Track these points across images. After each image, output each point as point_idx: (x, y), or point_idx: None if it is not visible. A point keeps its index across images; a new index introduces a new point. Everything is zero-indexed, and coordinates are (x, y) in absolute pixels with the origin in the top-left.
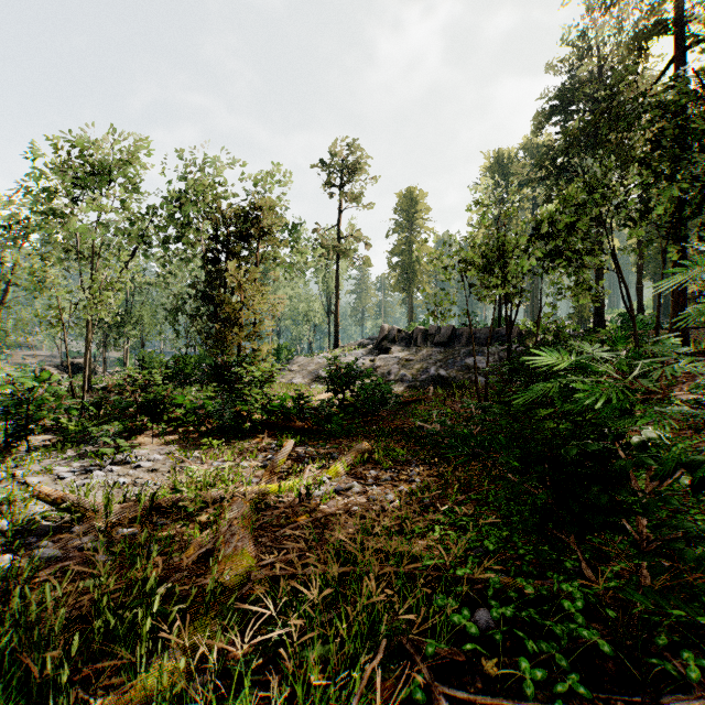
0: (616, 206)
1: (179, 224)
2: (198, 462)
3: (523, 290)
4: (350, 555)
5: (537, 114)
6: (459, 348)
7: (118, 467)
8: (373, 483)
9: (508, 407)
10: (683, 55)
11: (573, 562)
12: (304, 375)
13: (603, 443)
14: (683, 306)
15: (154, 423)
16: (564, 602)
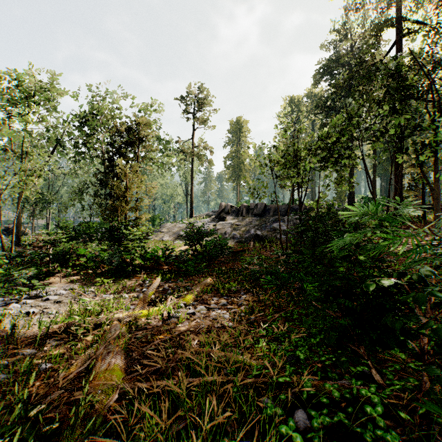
0: (364, 129)
1: (85, 134)
2: (92, 295)
3: (310, 179)
4: (198, 364)
5: (315, 74)
6: (269, 217)
7: (31, 300)
8: (215, 306)
9: (300, 253)
10: (400, 41)
11: (363, 367)
12: (170, 234)
13: (393, 279)
14: (401, 192)
15: (64, 268)
16: (367, 406)
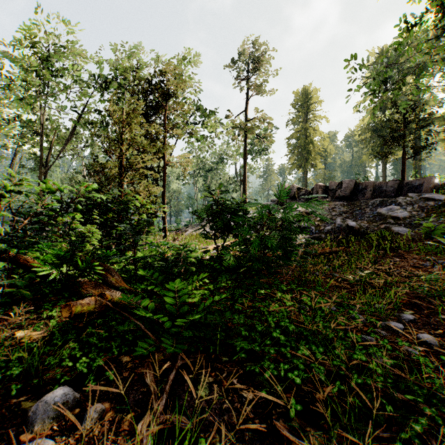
0: None
1: None
2: None
3: None
4: None
5: None
6: (365, 200)
7: None
8: None
9: None
10: None
11: None
12: None
13: None
14: None
15: None
16: None
